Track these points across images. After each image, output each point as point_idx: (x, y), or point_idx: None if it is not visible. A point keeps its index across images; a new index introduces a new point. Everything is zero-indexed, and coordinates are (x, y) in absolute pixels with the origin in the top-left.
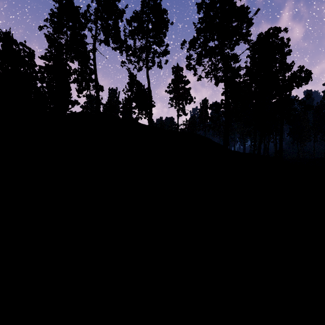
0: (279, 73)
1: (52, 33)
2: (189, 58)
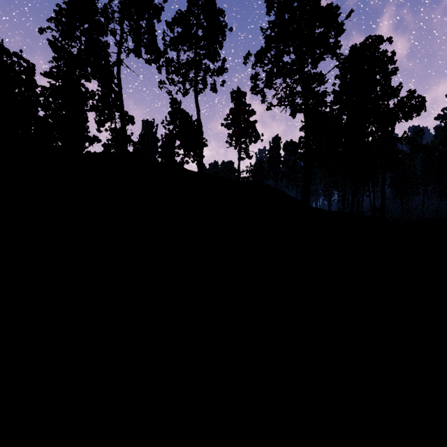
0: (381, 100)
1: (58, 39)
2: (255, 78)
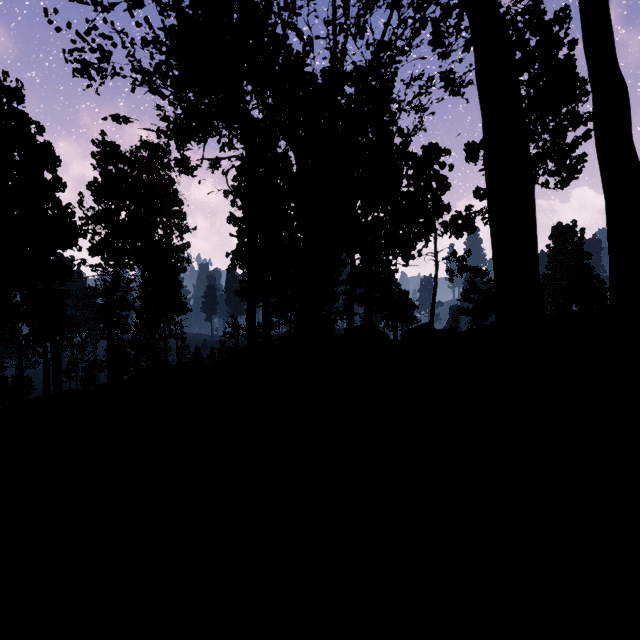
0: None
1: None
2: None
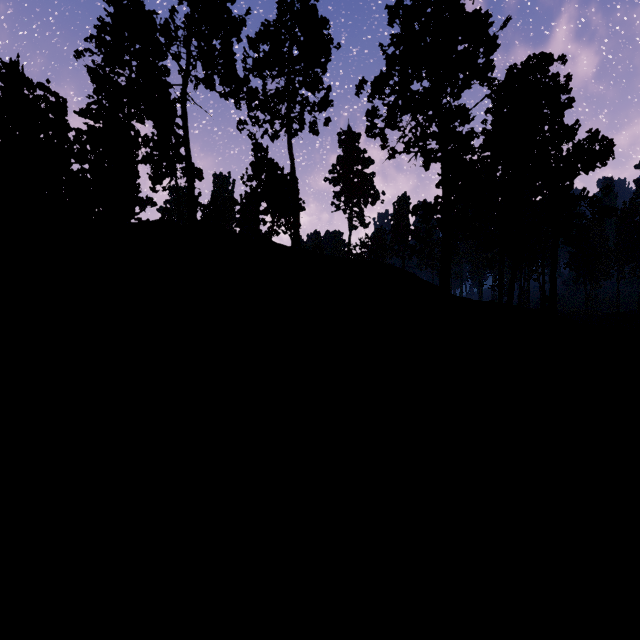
0: (549, 144)
1: (100, 65)
2: (372, 115)
